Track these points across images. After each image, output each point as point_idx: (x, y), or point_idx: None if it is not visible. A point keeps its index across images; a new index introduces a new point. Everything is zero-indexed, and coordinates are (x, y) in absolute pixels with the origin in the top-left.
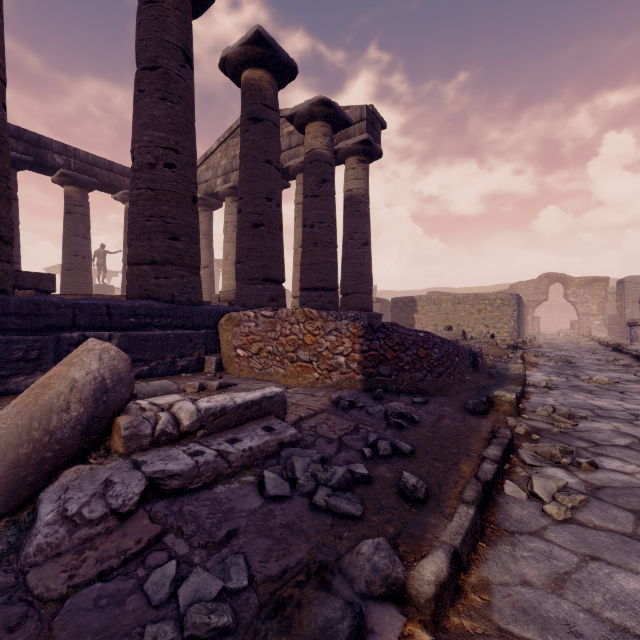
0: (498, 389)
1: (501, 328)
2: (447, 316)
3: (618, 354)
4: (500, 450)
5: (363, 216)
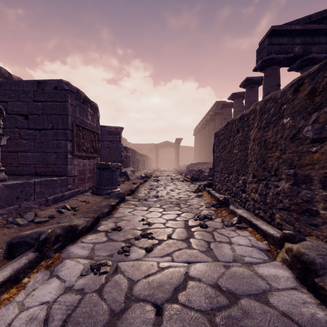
0: None
1: None
2: None
3: (142, 187)
4: (177, 171)
5: None
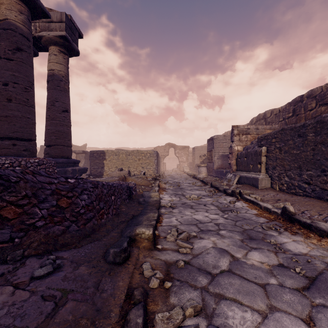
0: (142, 218)
1: (149, 168)
2: (123, 162)
3: (195, 179)
4: None
5: (63, 91)
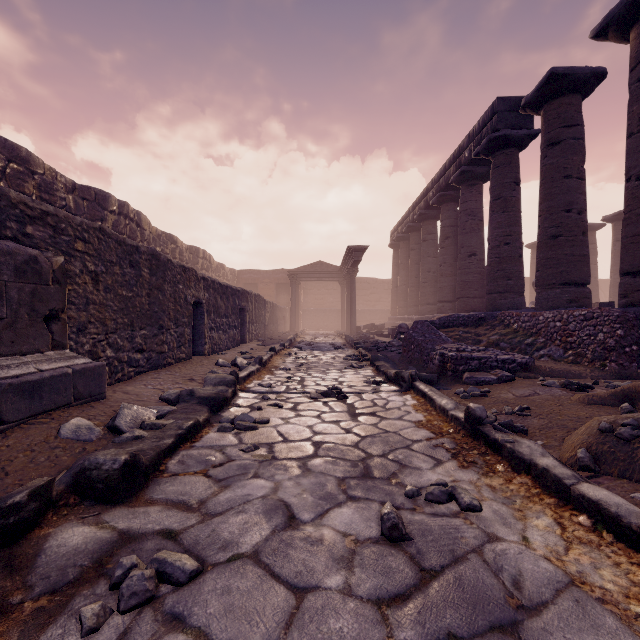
0: (388, 364)
1: None
2: None
3: None
4: (362, 351)
5: None
